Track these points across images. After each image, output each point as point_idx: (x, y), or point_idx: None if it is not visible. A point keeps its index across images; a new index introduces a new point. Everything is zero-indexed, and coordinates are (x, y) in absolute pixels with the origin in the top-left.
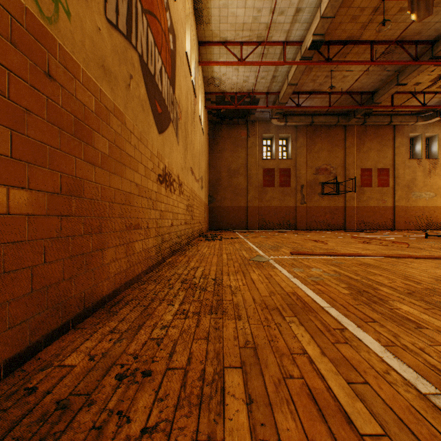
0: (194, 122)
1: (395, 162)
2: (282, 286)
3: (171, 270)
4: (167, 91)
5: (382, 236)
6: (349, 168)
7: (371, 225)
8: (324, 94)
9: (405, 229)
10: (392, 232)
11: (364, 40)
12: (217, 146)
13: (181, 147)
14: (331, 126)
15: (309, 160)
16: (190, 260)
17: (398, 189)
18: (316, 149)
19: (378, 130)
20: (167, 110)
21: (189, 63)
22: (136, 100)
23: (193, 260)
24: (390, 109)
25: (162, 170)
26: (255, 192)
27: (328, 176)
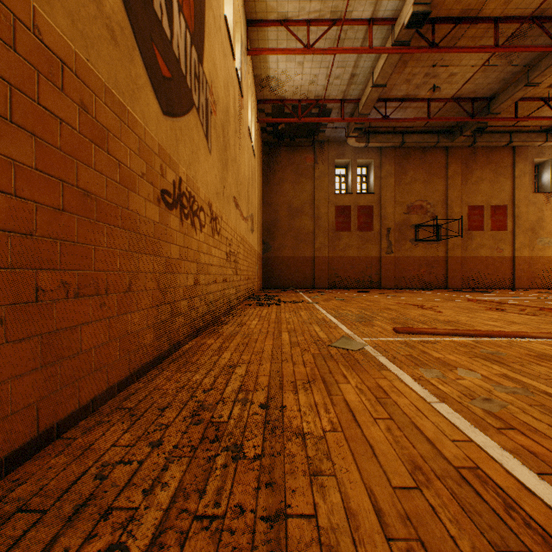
0: (240, 133)
1: (514, 197)
2: (431, 438)
3: (182, 374)
4: (184, 49)
5: (508, 297)
6: (452, 205)
7: (482, 282)
8: (422, 102)
9: (529, 287)
10: (515, 292)
11: (486, 17)
12: (273, 176)
13: (216, 159)
14: (428, 148)
15: (398, 194)
16: (225, 345)
17: (519, 234)
18: (408, 179)
19: (492, 154)
20: (185, 83)
21: (230, 36)
22: (85, 3)
23: (231, 345)
24: (510, 124)
25: (173, 185)
26: (325, 238)
27: (423, 215)
